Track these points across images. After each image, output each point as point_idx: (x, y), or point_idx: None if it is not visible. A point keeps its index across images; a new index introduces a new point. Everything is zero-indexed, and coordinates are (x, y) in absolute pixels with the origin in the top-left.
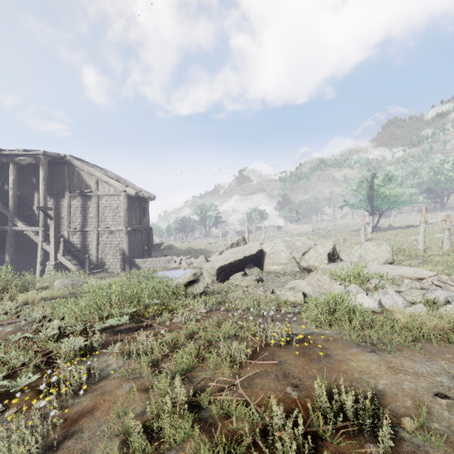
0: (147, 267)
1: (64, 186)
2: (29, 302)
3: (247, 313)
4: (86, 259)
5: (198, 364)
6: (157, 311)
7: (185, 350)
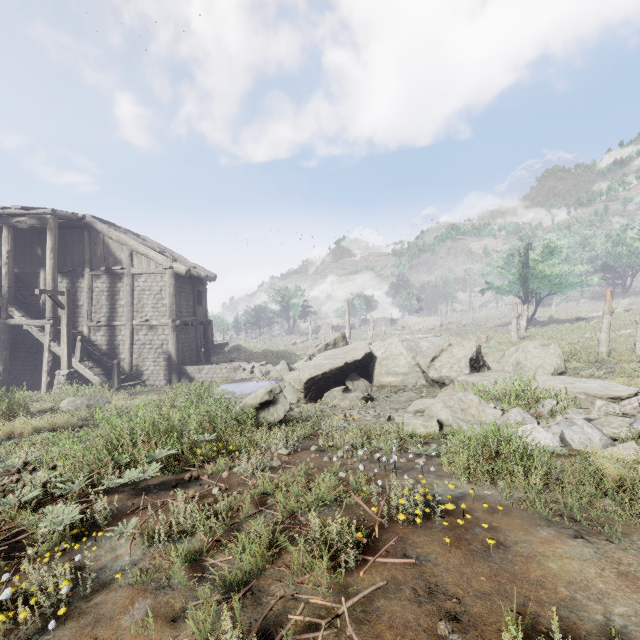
0: (204, 377)
1: (83, 260)
2: (15, 435)
3: (352, 456)
4: (114, 367)
5: (272, 560)
6: (210, 453)
7: (249, 532)
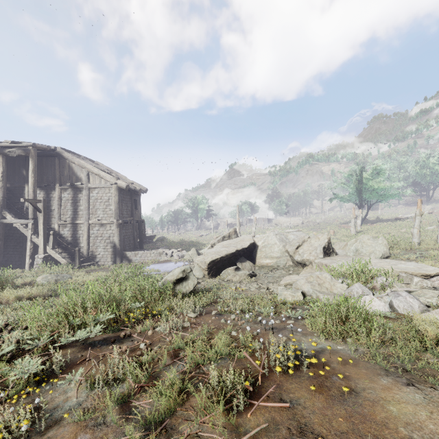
0: (139, 259)
1: (54, 178)
2: (3, 302)
3: (241, 318)
4: (76, 253)
5: (182, 402)
6: (140, 316)
7: (165, 380)
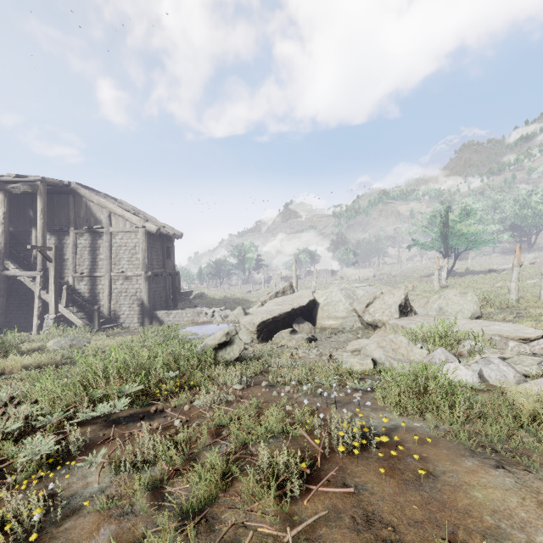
0: (172, 320)
1: (68, 220)
2: (6, 371)
3: (298, 390)
4: (94, 312)
5: (225, 488)
6: (174, 388)
7: (205, 462)
